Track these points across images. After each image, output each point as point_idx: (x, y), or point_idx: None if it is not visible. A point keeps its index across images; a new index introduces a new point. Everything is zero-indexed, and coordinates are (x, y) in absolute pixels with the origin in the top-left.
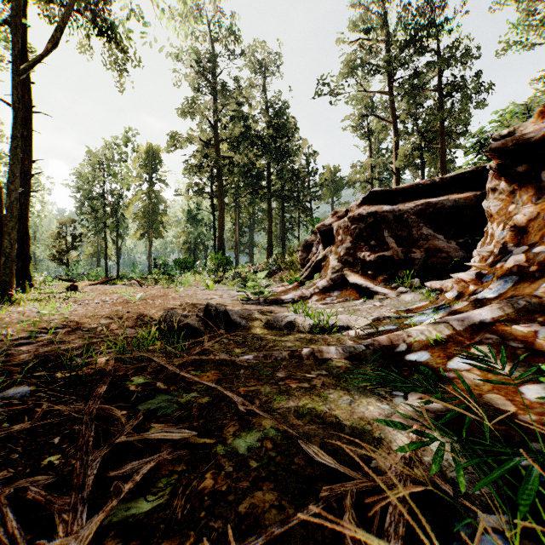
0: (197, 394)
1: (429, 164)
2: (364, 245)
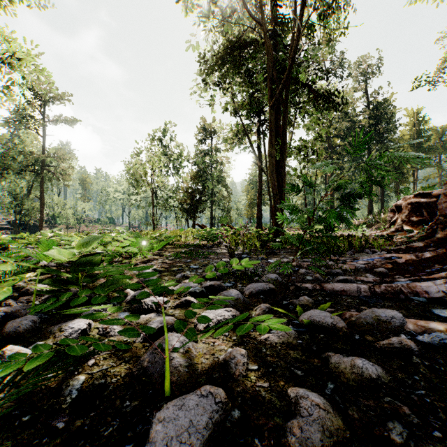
0: None
1: None
2: (413, 214)
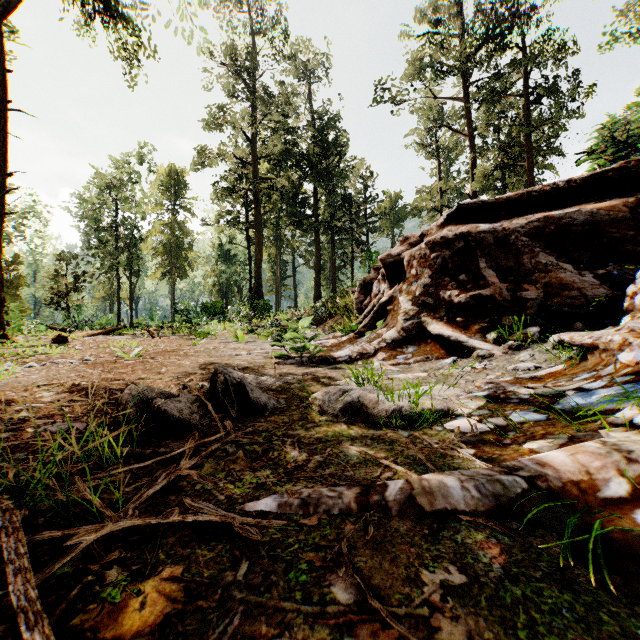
0: None
1: (511, 189)
2: (450, 281)
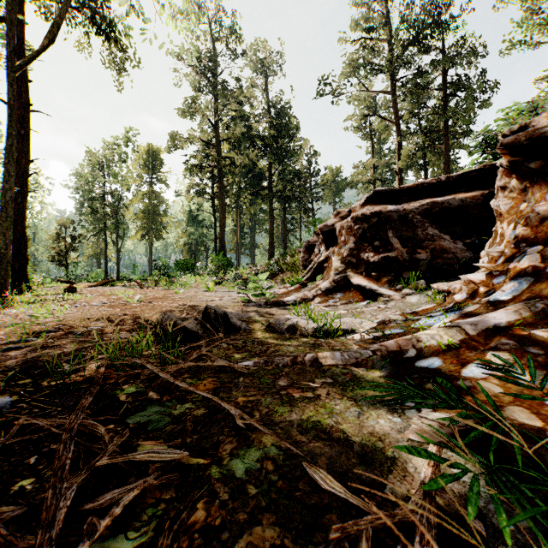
0: (192, 405)
1: (432, 165)
2: (368, 246)
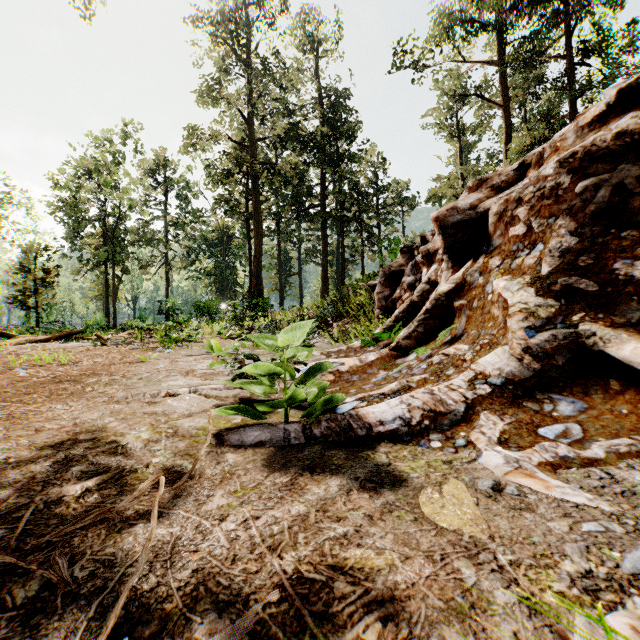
0: None
1: None
2: (639, 237)
